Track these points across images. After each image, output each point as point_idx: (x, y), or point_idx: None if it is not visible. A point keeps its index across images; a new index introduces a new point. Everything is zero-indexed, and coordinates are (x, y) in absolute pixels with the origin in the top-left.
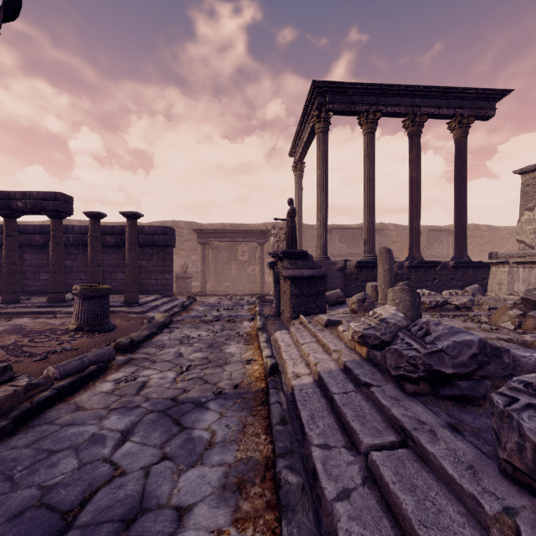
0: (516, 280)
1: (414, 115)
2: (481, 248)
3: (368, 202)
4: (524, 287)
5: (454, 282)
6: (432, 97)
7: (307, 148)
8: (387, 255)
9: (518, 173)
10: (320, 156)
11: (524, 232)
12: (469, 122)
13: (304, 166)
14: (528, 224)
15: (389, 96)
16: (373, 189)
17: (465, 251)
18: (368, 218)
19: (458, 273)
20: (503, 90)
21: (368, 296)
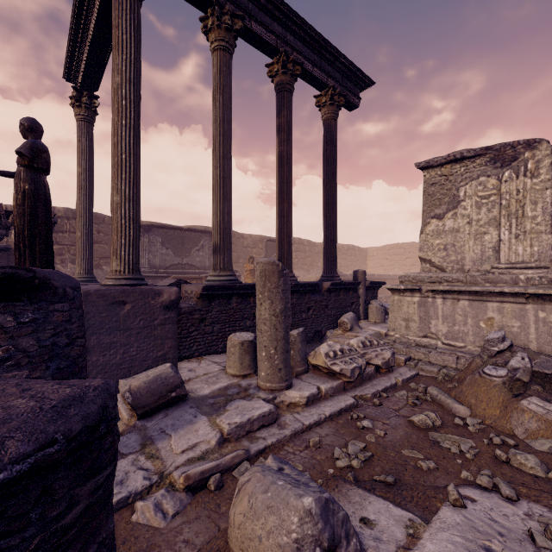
0: (433, 317)
1: (286, 56)
2: (304, 261)
3: (221, 175)
4: (447, 327)
5: (328, 311)
6: (306, 44)
7: (100, 59)
8: (279, 280)
9: (421, 167)
10: (120, 41)
11: (431, 247)
12: (340, 102)
13: (96, 102)
14: (435, 237)
15: (253, 3)
16: (229, 154)
17: (336, 268)
18: (222, 204)
19: (332, 298)
20: (368, 77)
21: (340, 519)
